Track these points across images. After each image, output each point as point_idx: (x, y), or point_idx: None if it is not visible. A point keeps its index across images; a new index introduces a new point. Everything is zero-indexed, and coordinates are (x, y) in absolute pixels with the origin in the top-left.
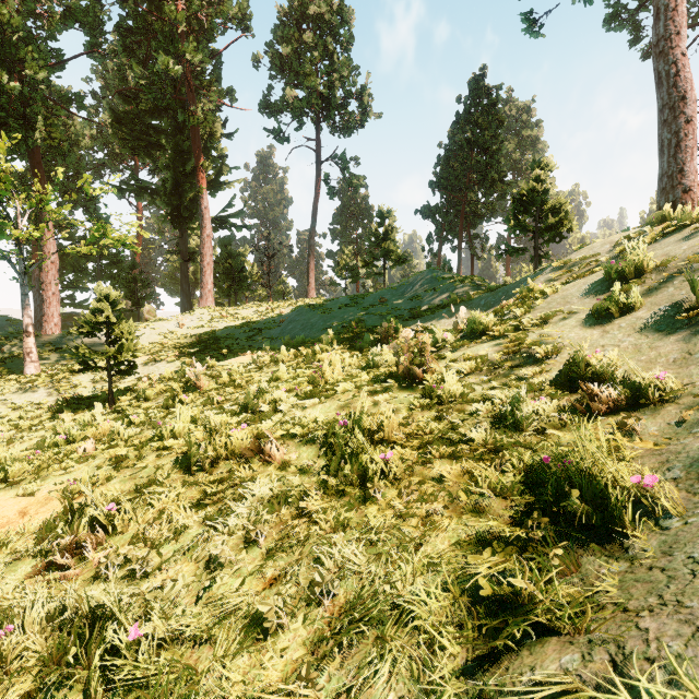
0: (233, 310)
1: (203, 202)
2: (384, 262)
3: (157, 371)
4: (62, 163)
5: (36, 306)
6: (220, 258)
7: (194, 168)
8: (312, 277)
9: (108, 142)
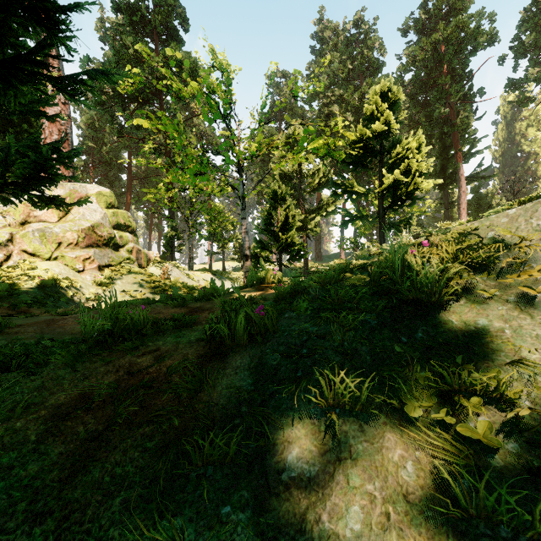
0: None
1: (460, 172)
2: None
3: None
4: None
5: None
6: (471, 201)
7: (454, 154)
8: None
9: None
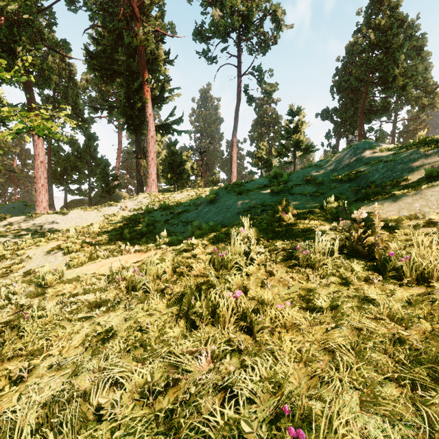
0: (169, 195)
1: (148, 110)
2: (294, 152)
3: (51, 263)
4: (65, 97)
5: (49, 195)
6: (167, 157)
7: (141, 84)
8: (235, 168)
9: (98, 83)
